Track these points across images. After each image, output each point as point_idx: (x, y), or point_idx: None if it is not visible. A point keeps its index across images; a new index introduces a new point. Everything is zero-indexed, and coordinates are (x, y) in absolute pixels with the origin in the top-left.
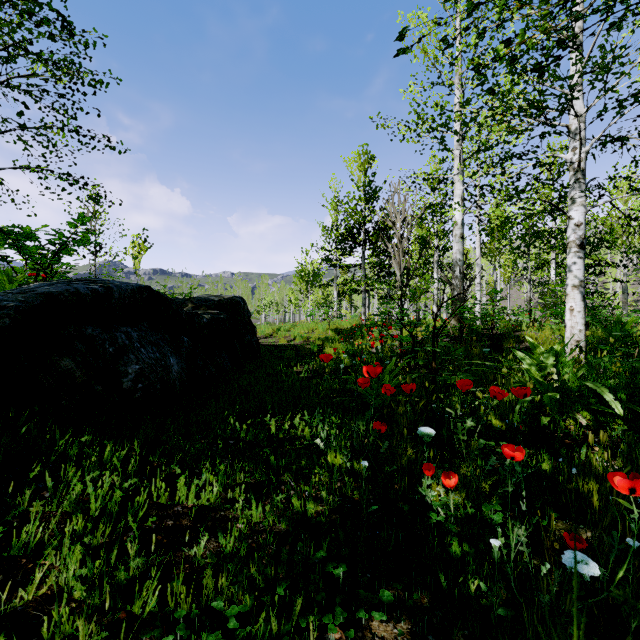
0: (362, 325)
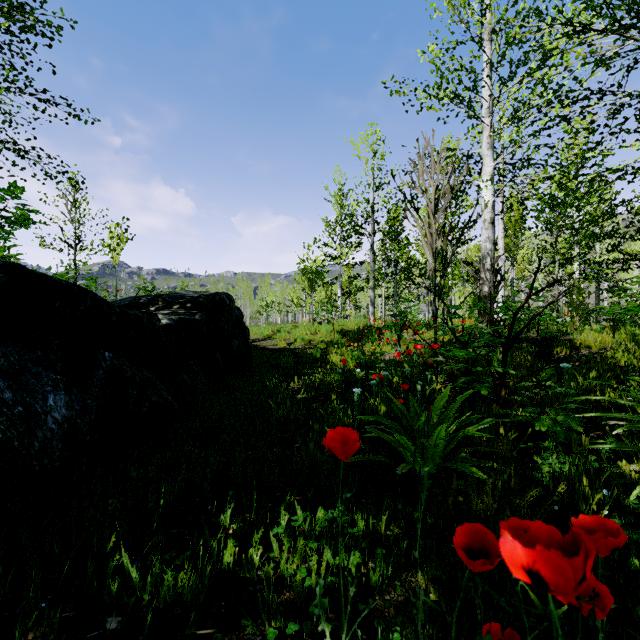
0: (371, 326)
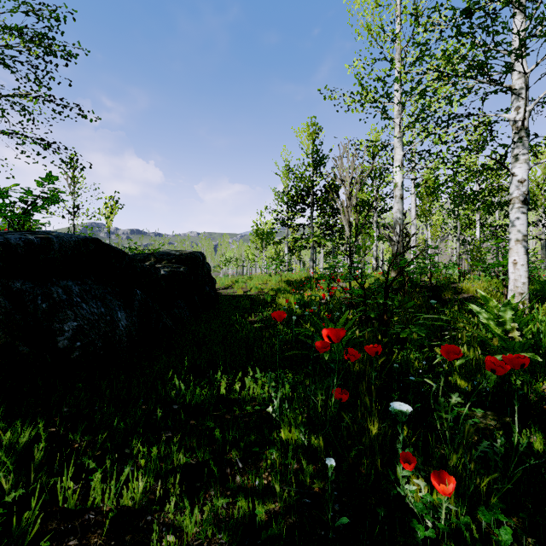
0: (310, 277)
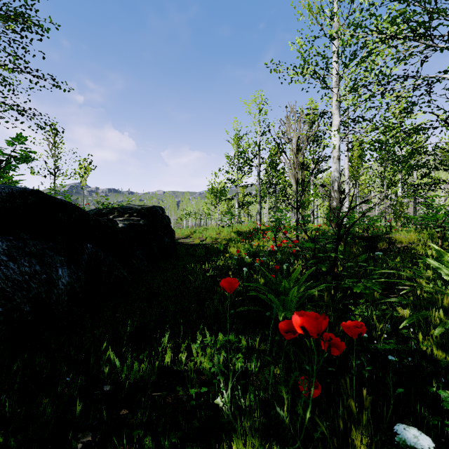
0: (258, 229)
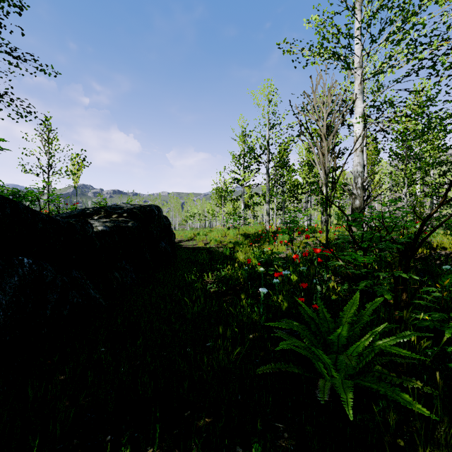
0: (267, 231)
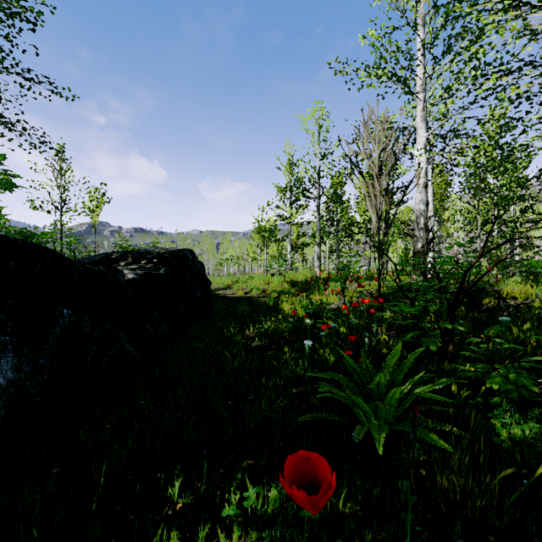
0: (317, 278)
